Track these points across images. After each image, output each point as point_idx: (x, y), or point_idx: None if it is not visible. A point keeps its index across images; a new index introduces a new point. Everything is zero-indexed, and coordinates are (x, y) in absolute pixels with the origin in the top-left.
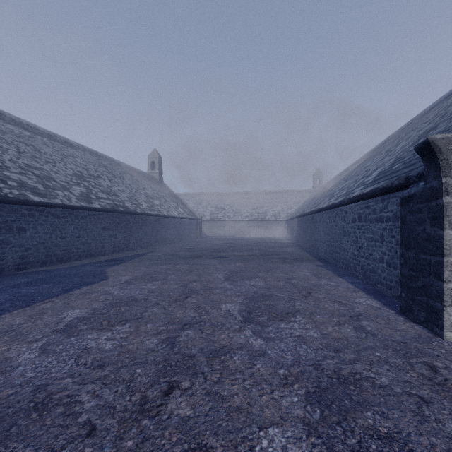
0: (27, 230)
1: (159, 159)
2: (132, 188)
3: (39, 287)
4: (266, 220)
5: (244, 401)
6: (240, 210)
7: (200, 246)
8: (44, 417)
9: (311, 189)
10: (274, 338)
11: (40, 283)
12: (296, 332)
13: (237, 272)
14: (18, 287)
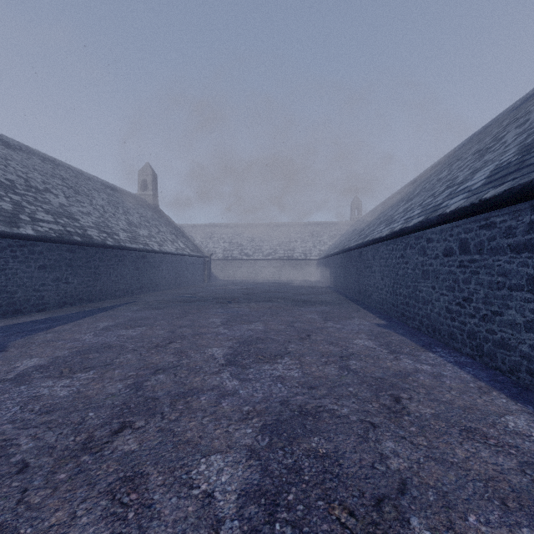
0: None
1: (153, 176)
2: (105, 211)
3: None
4: (294, 259)
5: None
6: (261, 247)
7: (204, 294)
8: None
9: (348, 221)
10: None
11: None
12: None
13: (251, 342)
14: None
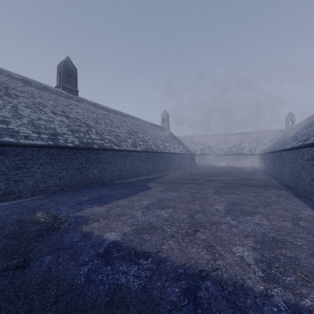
0: (112, 163)
1: (167, 116)
2: (154, 136)
3: (124, 190)
4: (243, 154)
5: (227, 238)
6: (222, 147)
7: (195, 172)
8: (156, 231)
9: (283, 129)
10: (242, 222)
11: (123, 188)
12: (255, 221)
13: (221, 190)
14: (115, 189)
